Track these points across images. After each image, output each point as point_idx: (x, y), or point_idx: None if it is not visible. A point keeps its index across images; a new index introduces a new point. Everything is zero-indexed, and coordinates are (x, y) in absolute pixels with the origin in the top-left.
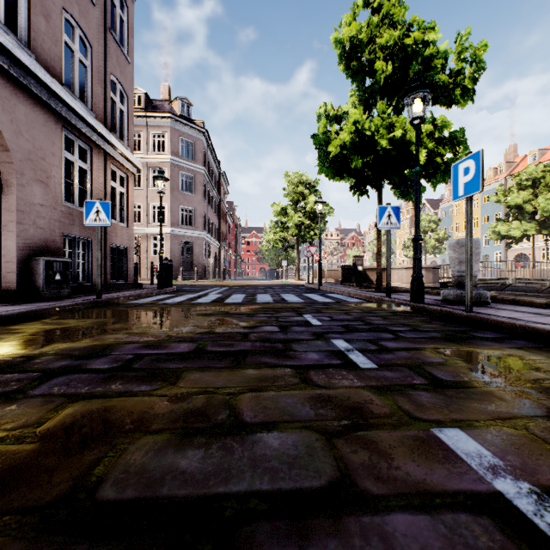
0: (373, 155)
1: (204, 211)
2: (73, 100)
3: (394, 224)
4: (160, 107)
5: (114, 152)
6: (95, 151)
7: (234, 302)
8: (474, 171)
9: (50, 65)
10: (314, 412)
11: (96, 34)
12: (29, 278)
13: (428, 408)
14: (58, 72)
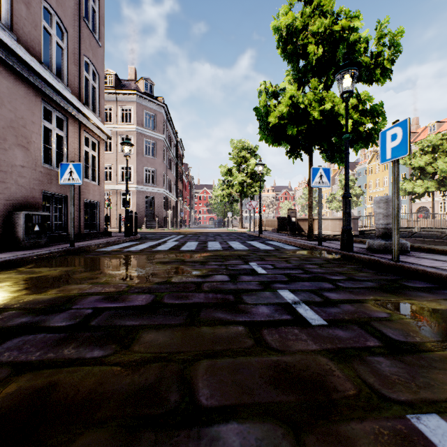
0: (306, 125)
1: (164, 172)
2: (50, 76)
3: (325, 183)
4: (127, 86)
5: (87, 122)
6: (71, 121)
7: (188, 249)
8: (401, 137)
9: (30, 46)
10: (274, 389)
11: (71, 21)
12: (11, 230)
13: (394, 382)
14: (38, 52)
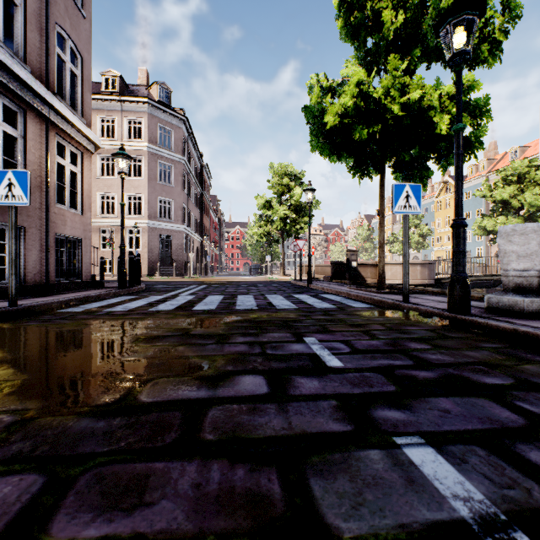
0: (380, 125)
1: (185, 204)
2: None
3: (414, 208)
4: (136, 92)
5: (61, 120)
6: (31, 115)
7: (205, 308)
8: None
9: None
10: None
11: None
12: None
13: None
14: None
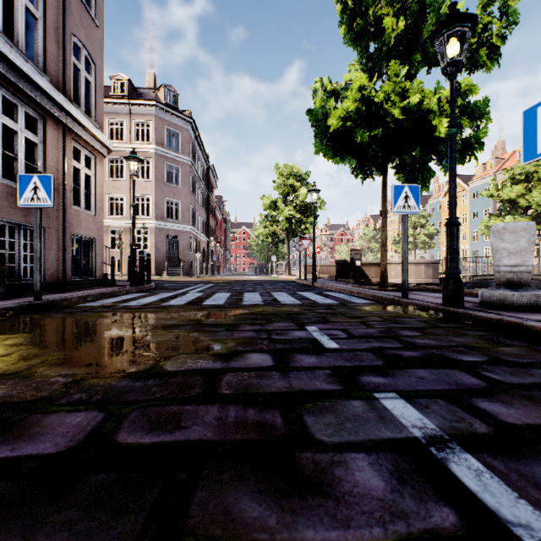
0: (381, 129)
1: (191, 204)
2: (12, 50)
3: (413, 208)
4: (144, 95)
5: (76, 126)
6: (50, 122)
7: (214, 303)
8: None
9: None
10: None
11: None
12: None
13: None
14: None
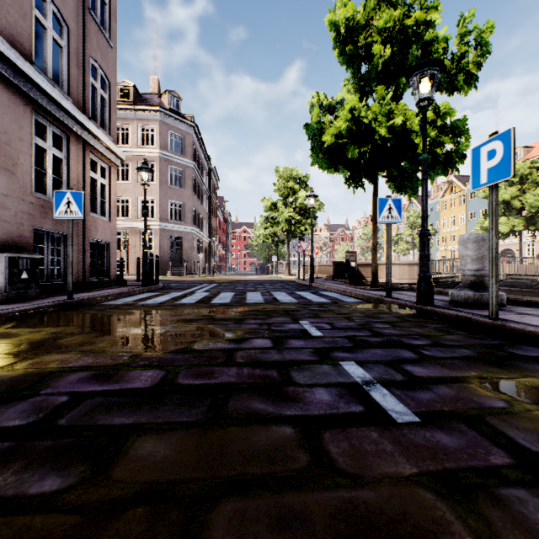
0: (370, 145)
1: (194, 206)
2: (44, 80)
3: (395, 218)
4: (149, 101)
5: (94, 141)
6: (72, 139)
7: (221, 302)
8: (502, 154)
9: (16, 41)
10: None
11: (73, 13)
12: None
13: None
14: (27, 49)
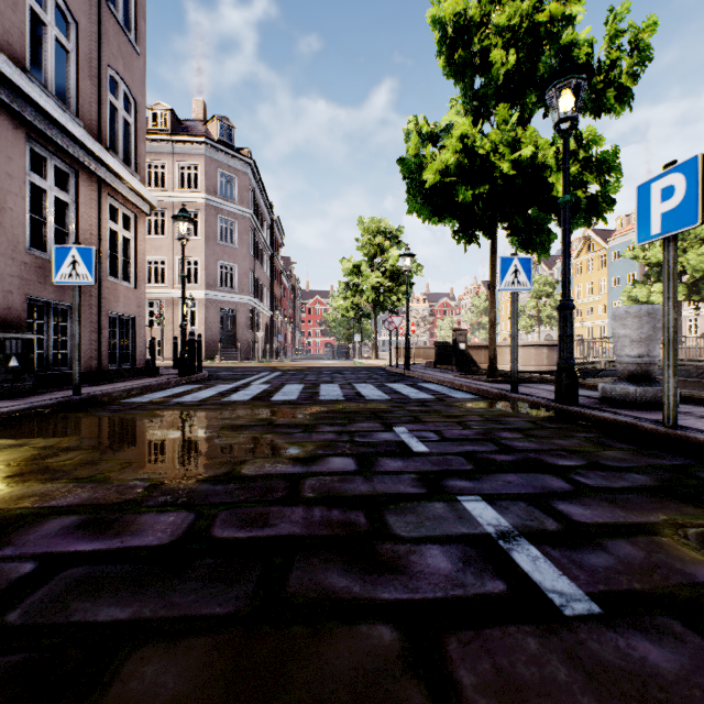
0: (488, 185)
1: (251, 269)
2: (42, 95)
3: (524, 284)
4: (191, 129)
5: (114, 179)
6: (83, 176)
7: (285, 399)
8: (685, 191)
9: (3, 39)
10: None
11: (84, 5)
12: None
13: None
14: (19, 52)
